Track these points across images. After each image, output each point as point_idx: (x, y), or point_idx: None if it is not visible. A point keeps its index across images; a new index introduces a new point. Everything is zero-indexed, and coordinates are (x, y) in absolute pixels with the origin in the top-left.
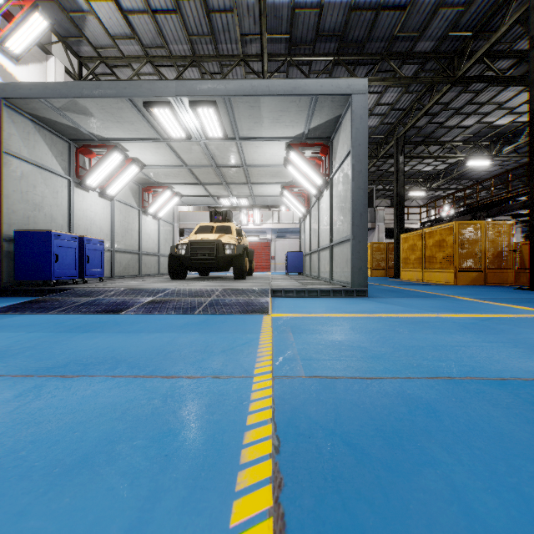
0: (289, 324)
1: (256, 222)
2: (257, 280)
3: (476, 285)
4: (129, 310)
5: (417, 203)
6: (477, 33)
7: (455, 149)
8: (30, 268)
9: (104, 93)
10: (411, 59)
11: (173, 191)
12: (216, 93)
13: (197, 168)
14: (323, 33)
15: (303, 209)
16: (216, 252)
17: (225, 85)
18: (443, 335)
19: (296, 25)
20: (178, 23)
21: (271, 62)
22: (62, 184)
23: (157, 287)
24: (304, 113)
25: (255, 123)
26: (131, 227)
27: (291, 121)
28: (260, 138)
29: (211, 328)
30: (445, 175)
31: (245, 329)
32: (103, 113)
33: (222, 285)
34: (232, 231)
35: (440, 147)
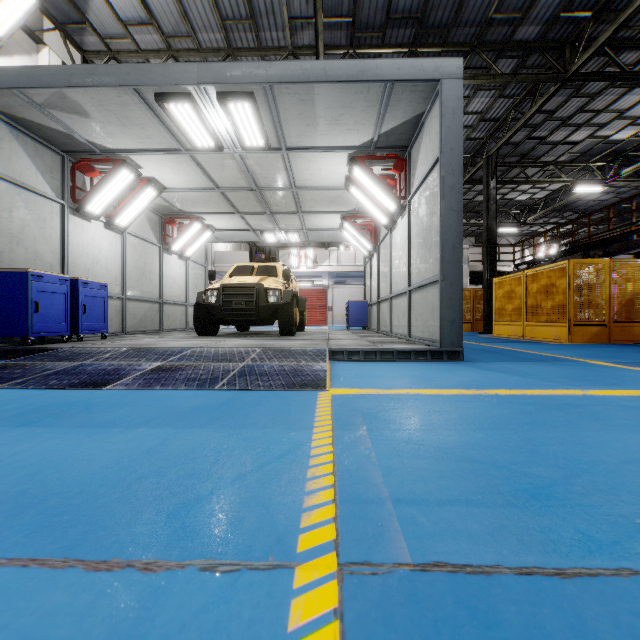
0: (358, 408)
1: (309, 264)
2: (310, 337)
3: (597, 344)
4: (119, 383)
5: (508, 241)
6: (598, 14)
7: (559, 172)
8: (0, 320)
9: (100, 81)
10: (510, 51)
11: (203, 223)
12: (253, 79)
13: (232, 191)
14: (396, 16)
15: (369, 246)
16: (256, 300)
17: (266, 68)
18: (626, 433)
19: (361, 5)
20: (207, 4)
21: (328, 56)
22: (52, 210)
23: (172, 347)
24: (374, 109)
25: (307, 126)
26: (149, 268)
27: (356, 122)
28: (314, 149)
29: (233, 417)
30: (545, 206)
31: (288, 421)
32: (101, 111)
33: (262, 344)
34: (278, 273)
35: (539, 169)
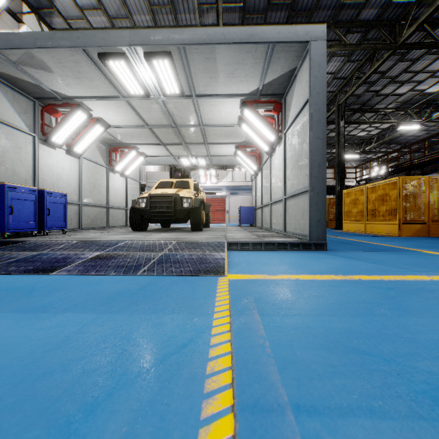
0: (251, 293)
1: (213, 180)
2: (213, 232)
3: (420, 237)
4: (64, 269)
5: (351, 164)
6: (420, 0)
7: (388, 115)
8: None
9: (58, 44)
10: (355, 28)
11: (137, 151)
12: (170, 41)
13: (157, 128)
14: (274, 2)
15: (255, 167)
16: (174, 205)
17: (180, 33)
18: None
19: None
20: None
21: None
22: (26, 140)
23: (110, 240)
24: (260, 65)
25: (211, 79)
26: (99, 183)
27: (246, 75)
28: (216, 96)
29: (147, 302)
30: (377, 140)
31: (193, 306)
32: (60, 67)
33: (177, 238)
34: (190, 186)
35: (374, 114)
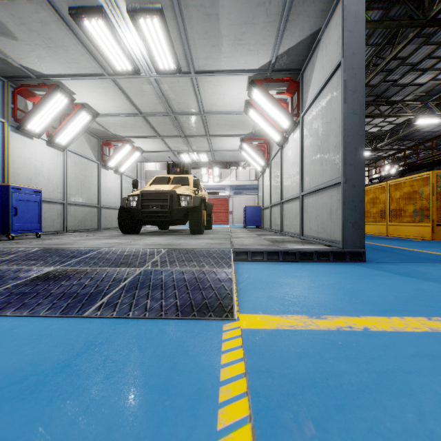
0: (297, 388)
1: (216, 179)
2: (215, 235)
3: None
4: None
5: None
6: None
7: (405, 108)
8: None
9: None
10: (377, 3)
11: (132, 145)
12: None
13: (152, 116)
14: None
15: (262, 162)
16: (170, 204)
17: None
18: None
19: None
20: None
21: None
22: None
23: (82, 247)
24: (274, 26)
25: (213, 47)
26: (88, 180)
27: (256, 42)
28: (219, 72)
29: (38, 436)
30: (390, 136)
31: None
32: (25, 31)
33: (170, 244)
34: (189, 182)
35: (389, 107)
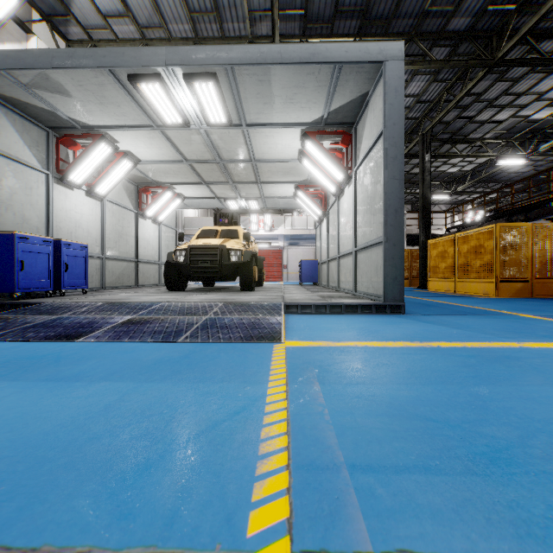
0: (311, 361)
1: (267, 228)
2: (267, 292)
3: (521, 298)
4: (91, 336)
5: (440, 208)
6: (521, 7)
7: (485, 147)
8: None
9: (79, 63)
10: (443, 40)
11: (174, 192)
12: (216, 61)
13: (199, 163)
14: (343, 9)
15: (319, 212)
16: (220, 259)
17: (227, 51)
18: None
19: None
20: None
21: None
22: (38, 179)
23: (143, 301)
24: (324, 89)
25: (265, 105)
26: (126, 231)
27: (308, 101)
28: (271, 125)
29: (192, 370)
30: (472, 177)
31: (245, 374)
32: (81, 91)
33: (224, 299)
34: (239, 235)
35: (468, 145)
